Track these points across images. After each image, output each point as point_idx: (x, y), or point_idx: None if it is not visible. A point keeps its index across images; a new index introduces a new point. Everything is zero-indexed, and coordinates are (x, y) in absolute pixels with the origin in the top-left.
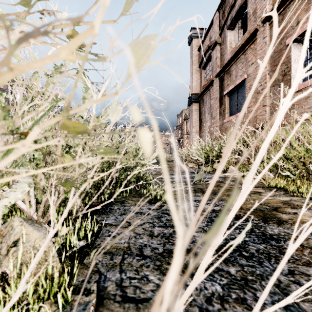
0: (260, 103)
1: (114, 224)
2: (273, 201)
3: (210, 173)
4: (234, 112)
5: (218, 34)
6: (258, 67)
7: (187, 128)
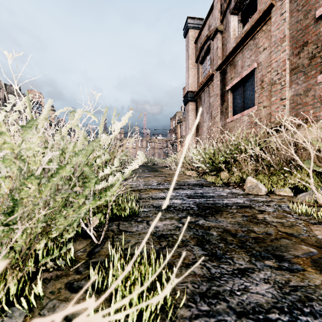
0: (276, 96)
1: None
2: None
3: (220, 187)
4: (239, 110)
5: (219, 20)
6: (273, 51)
7: (181, 132)
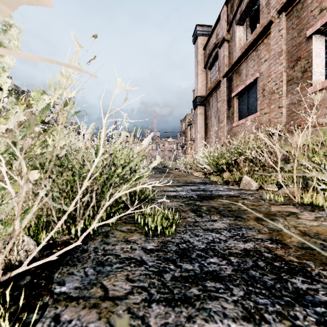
0: (274, 104)
1: (75, 297)
2: (322, 229)
3: (221, 184)
4: (244, 116)
5: (226, 30)
6: (272, 63)
7: (191, 134)
